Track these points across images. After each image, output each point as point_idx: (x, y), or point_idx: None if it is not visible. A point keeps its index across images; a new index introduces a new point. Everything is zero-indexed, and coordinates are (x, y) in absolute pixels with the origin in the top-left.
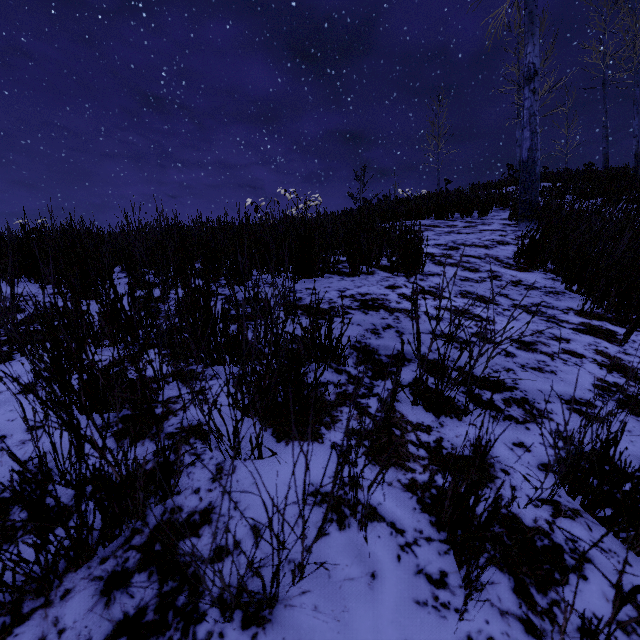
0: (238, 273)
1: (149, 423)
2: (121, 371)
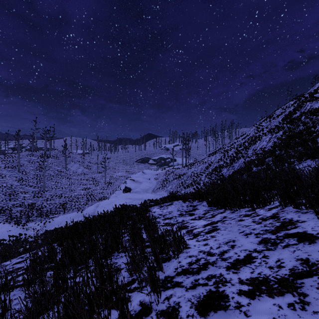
0: None
1: None
2: None
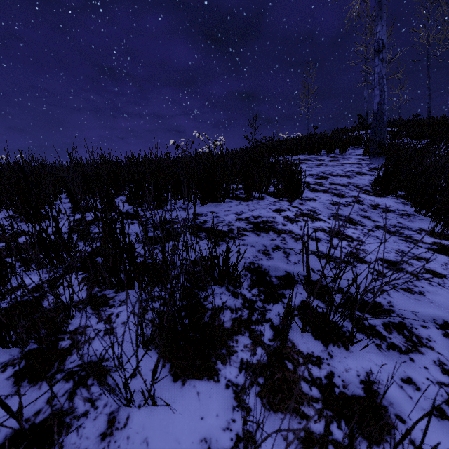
0: (156, 200)
1: (52, 359)
2: (39, 297)
